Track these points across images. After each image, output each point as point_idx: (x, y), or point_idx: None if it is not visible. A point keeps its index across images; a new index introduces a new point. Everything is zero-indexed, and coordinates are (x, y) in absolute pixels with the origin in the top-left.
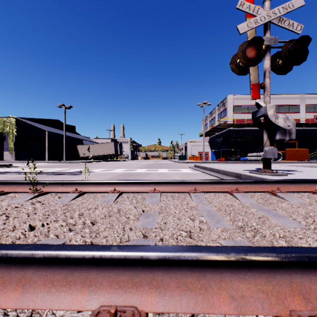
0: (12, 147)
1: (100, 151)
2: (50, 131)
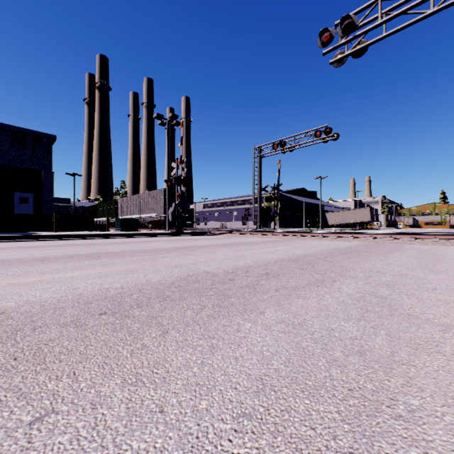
0: (276, 217)
1: (351, 218)
2: (306, 202)
